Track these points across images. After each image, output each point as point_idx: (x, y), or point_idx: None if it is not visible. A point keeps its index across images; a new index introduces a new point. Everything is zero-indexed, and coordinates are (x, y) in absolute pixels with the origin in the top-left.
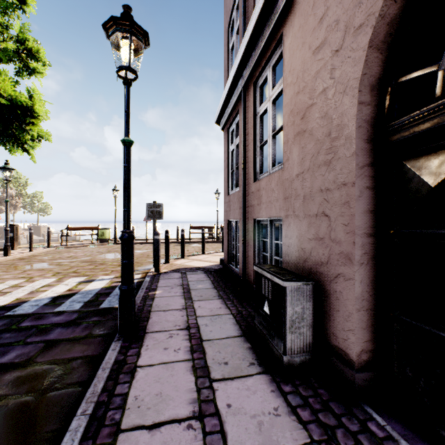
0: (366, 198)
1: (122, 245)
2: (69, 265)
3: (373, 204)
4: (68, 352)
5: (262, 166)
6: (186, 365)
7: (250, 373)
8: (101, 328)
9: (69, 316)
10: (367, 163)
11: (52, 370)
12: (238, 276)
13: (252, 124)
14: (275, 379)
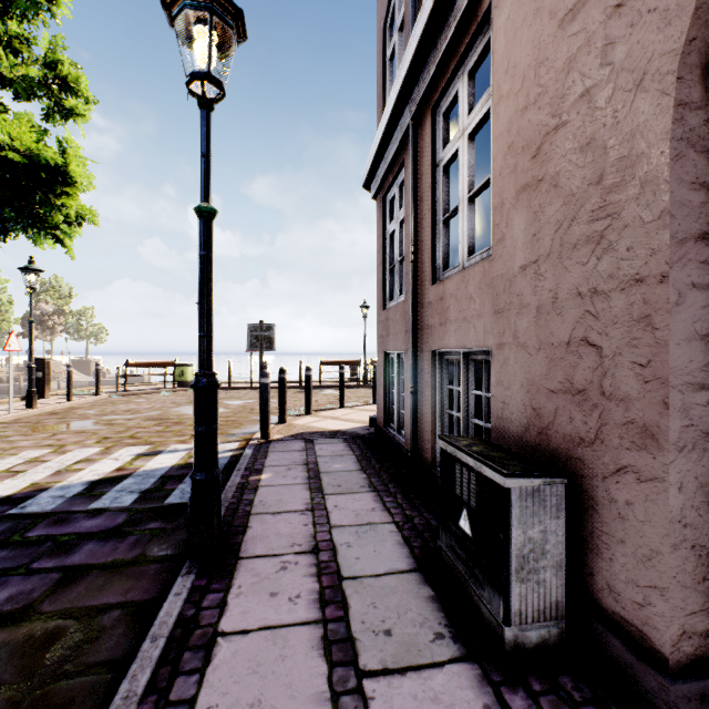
0: (690, 308)
1: (195, 399)
2: (125, 426)
3: (706, 320)
4: (99, 592)
5: (448, 256)
6: (311, 634)
7: (437, 659)
8: (162, 544)
9: (111, 519)
10: (693, 234)
11: (65, 631)
12: (402, 449)
13: (430, 181)
14: (489, 676)
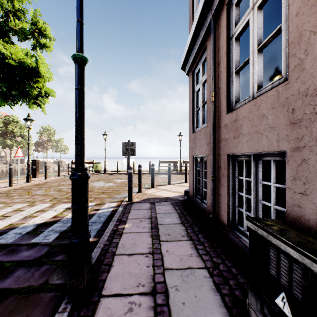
0: None
1: (72, 186)
2: (66, 192)
3: None
4: None
5: (238, 94)
6: None
7: None
8: (60, 274)
9: (38, 251)
10: None
11: None
12: (205, 212)
13: (225, 49)
14: None
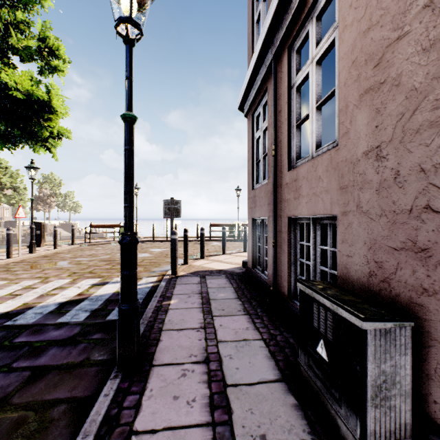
0: None
1: (121, 251)
2: (87, 265)
3: None
4: (54, 388)
5: (299, 150)
6: (203, 436)
7: None
8: (101, 351)
9: (69, 331)
10: None
11: (25, 421)
12: (266, 284)
13: (286, 98)
14: None
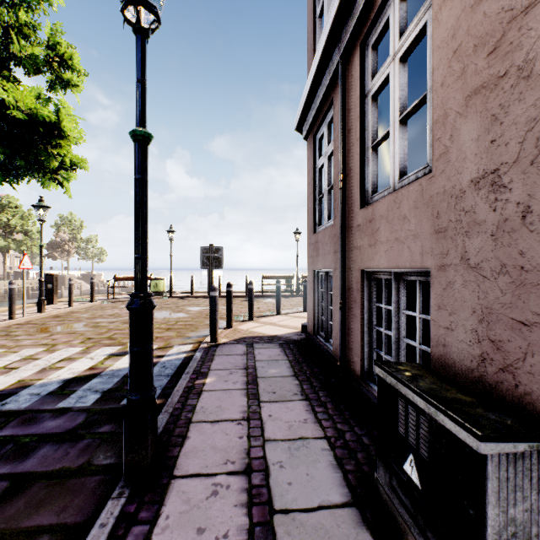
0: None
1: (130, 320)
2: (107, 328)
3: None
4: (36, 509)
5: (376, 181)
6: None
7: None
8: (108, 451)
9: (71, 420)
10: None
11: None
12: (331, 358)
13: (358, 111)
14: None
